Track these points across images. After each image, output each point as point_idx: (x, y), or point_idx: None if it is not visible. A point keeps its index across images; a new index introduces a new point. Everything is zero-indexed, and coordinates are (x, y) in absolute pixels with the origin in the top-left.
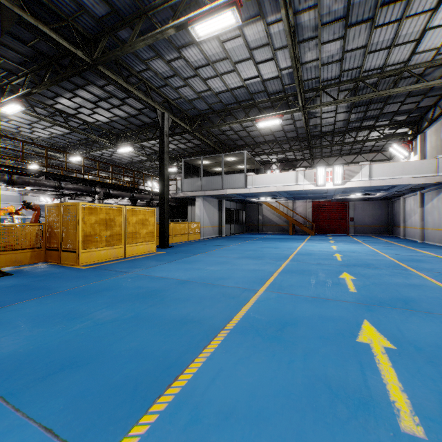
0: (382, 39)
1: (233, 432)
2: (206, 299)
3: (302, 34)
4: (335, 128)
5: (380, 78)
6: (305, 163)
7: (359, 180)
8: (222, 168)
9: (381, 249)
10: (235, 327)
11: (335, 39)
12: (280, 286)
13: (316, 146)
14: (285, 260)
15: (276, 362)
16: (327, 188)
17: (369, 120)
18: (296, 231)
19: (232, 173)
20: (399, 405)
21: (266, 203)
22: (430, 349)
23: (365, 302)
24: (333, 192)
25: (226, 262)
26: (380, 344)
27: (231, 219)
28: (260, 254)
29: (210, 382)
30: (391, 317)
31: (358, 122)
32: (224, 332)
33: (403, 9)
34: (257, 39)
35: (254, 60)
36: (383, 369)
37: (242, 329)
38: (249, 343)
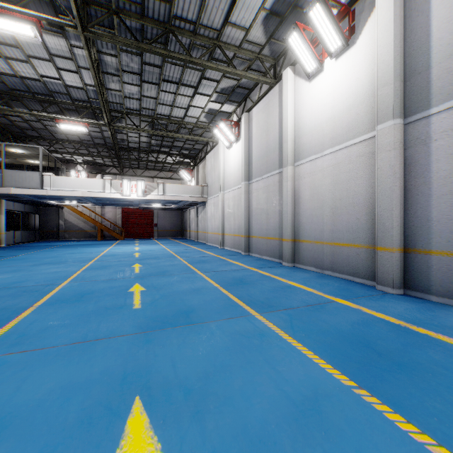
0: (166, 99)
1: (50, 331)
2: (5, 297)
3: (106, 68)
4: (141, 147)
5: (169, 122)
6: (115, 170)
7: (157, 194)
8: (3, 160)
9: (170, 247)
10: (43, 303)
11: (134, 84)
12: (83, 278)
13: (124, 157)
14: (90, 261)
15: (77, 308)
16: (132, 198)
17: (165, 147)
18: (105, 237)
19: (17, 165)
20: (136, 304)
21: (69, 207)
22: (161, 287)
23: (141, 276)
24: (139, 201)
25: (20, 270)
26: (140, 290)
27: (16, 225)
28: (63, 259)
29: (29, 325)
30: (152, 279)
31: (158, 147)
32: (33, 307)
33: (176, 88)
34: (59, 49)
35: (55, 64)
36: (136, 297)
37: (50, 303)
38: (57, 307)
